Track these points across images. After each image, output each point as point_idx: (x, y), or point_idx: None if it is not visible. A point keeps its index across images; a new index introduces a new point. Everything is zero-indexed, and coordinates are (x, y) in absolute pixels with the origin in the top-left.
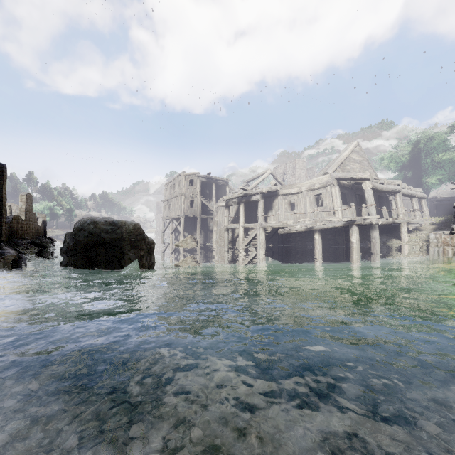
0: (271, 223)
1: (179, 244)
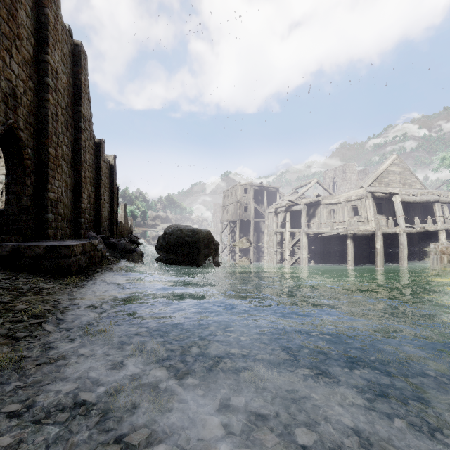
0: (311, 229)
1: (236, 244)
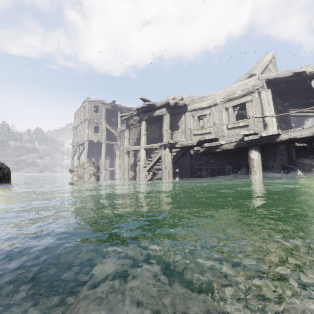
0: (180, 141)
1: (74, 169)
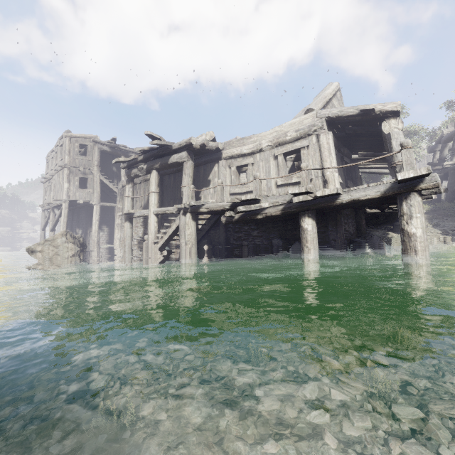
0: (207, 202)
1: (36, 247)
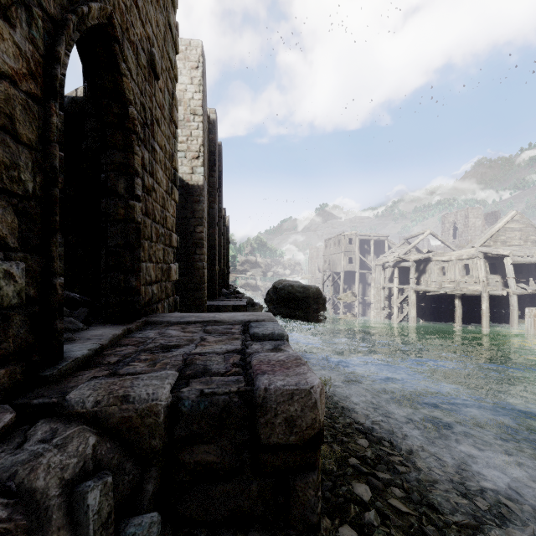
0: (420, 287)
1: (341, 298)
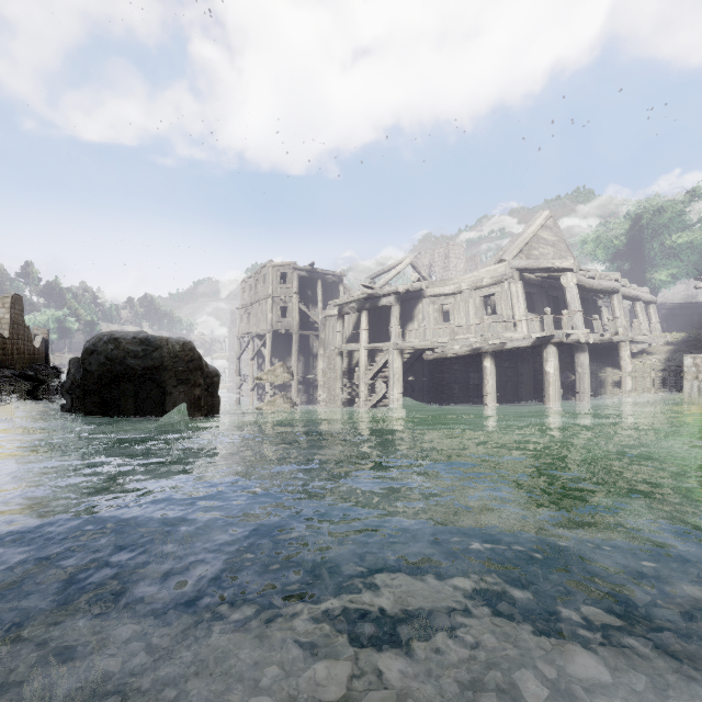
0: (412, 342)
1: (263, 376)
